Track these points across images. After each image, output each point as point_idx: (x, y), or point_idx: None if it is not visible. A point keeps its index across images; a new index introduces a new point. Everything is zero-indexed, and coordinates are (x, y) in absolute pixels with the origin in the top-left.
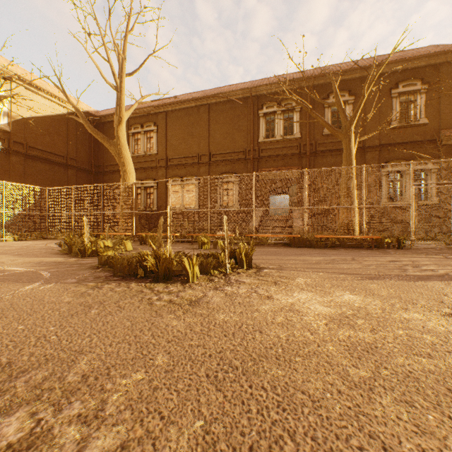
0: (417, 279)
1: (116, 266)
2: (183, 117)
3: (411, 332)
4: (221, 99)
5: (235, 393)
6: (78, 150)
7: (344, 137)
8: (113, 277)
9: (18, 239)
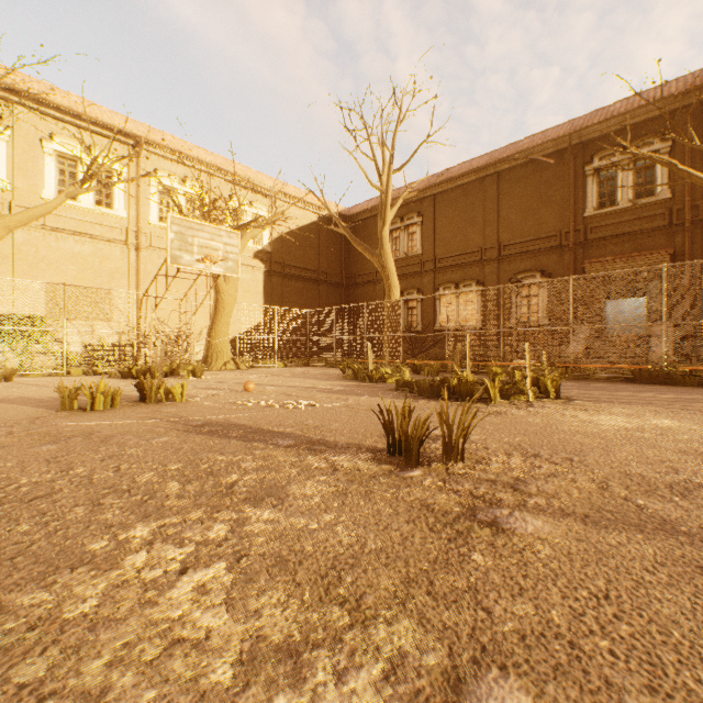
0: None
1: (420, 388)
2: (459, 198)
3: (697, 438)
4: (517, 161)
5: (535, 437)
6: (328, 261)
7: None
8: (418, 397)
9: (286, 365)
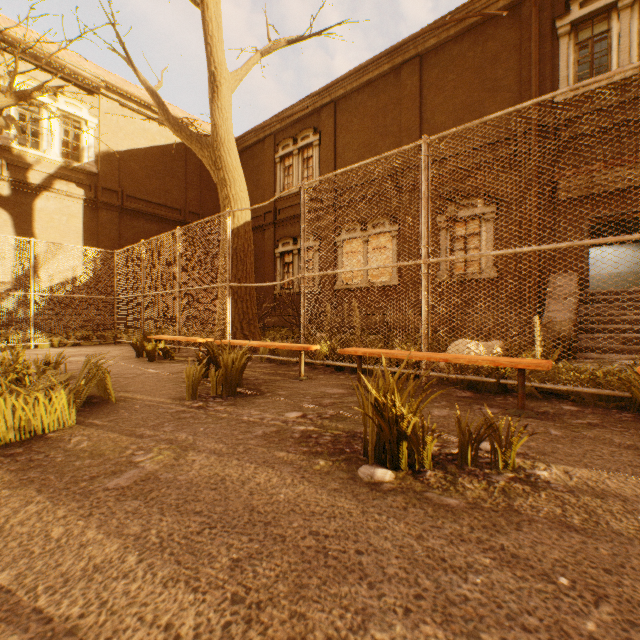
0: None
1: None
2: (367, 101)
3: None
4: (449, 30)
5: None
6: (203, 200)
7: None
8: None
9: (59, 343)
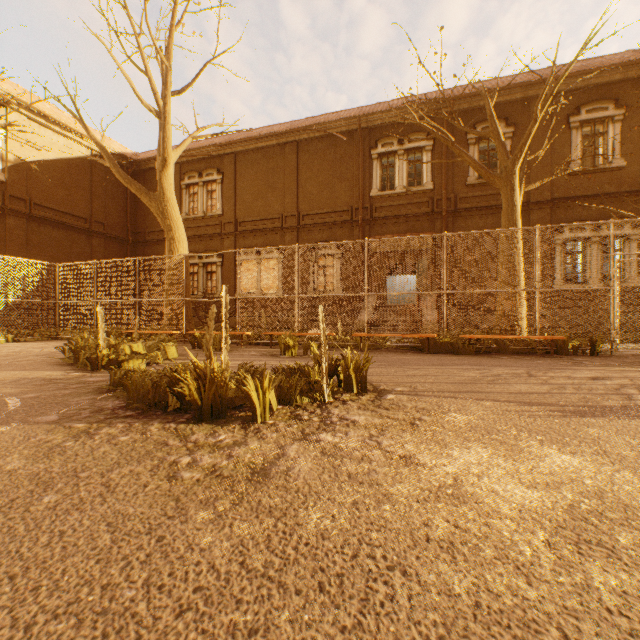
0: None
1: (133, 391)
2: (260, 161)
3: None
4: (315, 133)
5: None
6: (108, 210)
7: (503, 184)
8: (125, 411)
9: (13, 339)
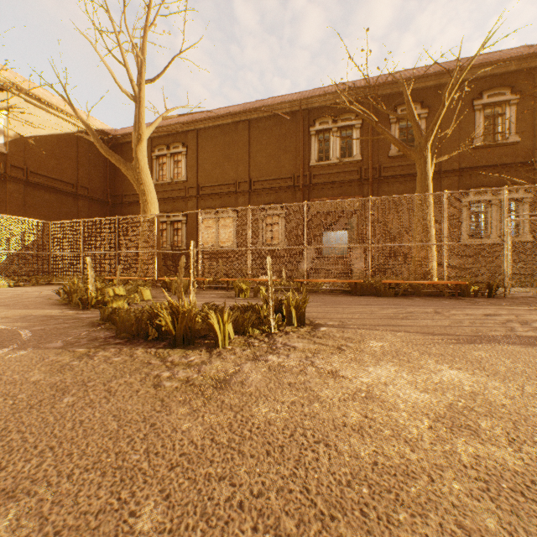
0: (535, 342)
1: (120, 324)
2: (218, 136)
3: None
4: (264, 113)
5: None
6: (91, 177)
7: (418, 157)
8: (114, 340)
9: (14, 284)
